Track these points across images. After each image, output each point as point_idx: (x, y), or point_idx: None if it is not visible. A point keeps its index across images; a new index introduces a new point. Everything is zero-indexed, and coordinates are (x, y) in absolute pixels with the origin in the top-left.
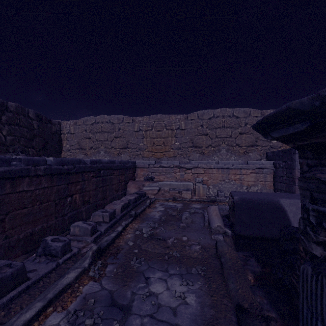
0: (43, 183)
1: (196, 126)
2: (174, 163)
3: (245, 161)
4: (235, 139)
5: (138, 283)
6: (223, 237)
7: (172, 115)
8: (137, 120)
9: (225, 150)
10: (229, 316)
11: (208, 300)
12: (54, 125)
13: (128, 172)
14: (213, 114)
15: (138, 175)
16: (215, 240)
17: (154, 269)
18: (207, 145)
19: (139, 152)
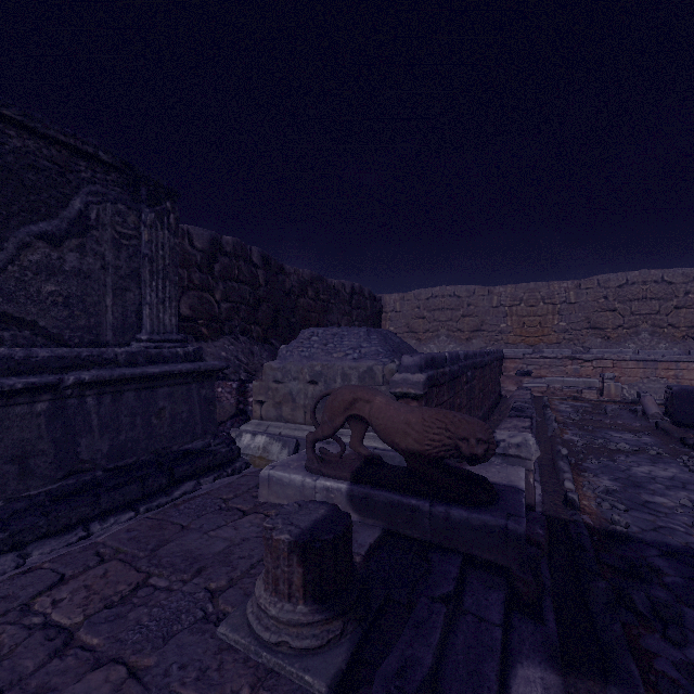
0: (488, 370)
1: (596, 298)
2: (563, 352)
3: (686, 350)
4: (666, 317)
5: (601, 433)
6: (663, 420)
7: (554, 283)
8: (496, 291)
9: (647, 333)
10: (675, 443)
11: (658, 440)
12: (377, 302)
13: (501, 365)
14: (625, 280)
15: (507, 368)
16: (653, 423)
17: (606, 431)
18: (615, 327)
19: (500, 336)
